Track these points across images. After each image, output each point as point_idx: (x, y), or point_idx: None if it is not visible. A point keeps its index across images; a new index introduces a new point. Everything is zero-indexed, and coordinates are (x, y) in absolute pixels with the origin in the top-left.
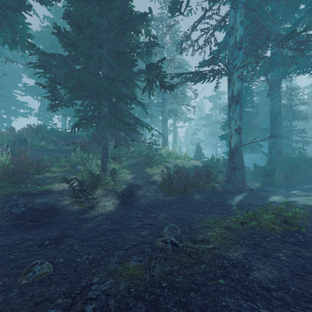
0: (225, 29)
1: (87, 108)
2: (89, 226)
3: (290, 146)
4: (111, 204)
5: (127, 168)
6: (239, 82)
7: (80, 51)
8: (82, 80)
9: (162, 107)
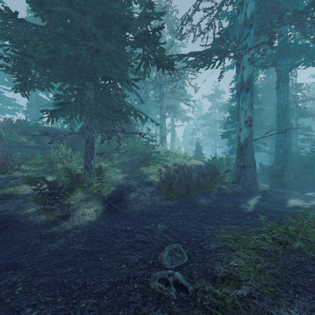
0: (228, 16)
1: (68, 94)
2: (54, 247)
3: (295, 145)
4: (93, 211)
5: (119, 167)
6: (250, 65)
7: (56, 17)
8: (53, 47)
9: (159, 102)
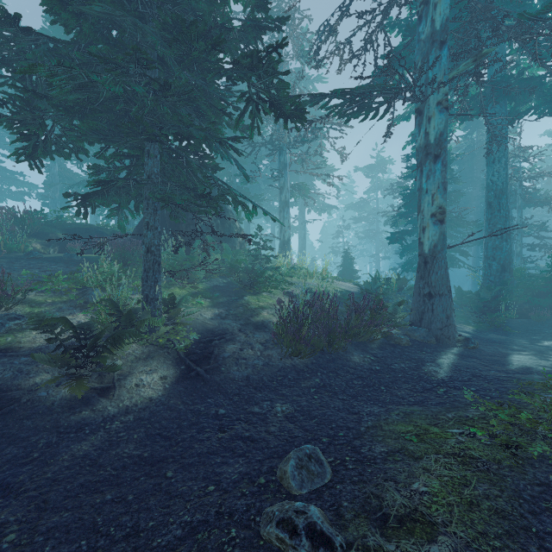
0: (401, 28)
1: (114, 165)
2: (82, 451)
3: (519, 255)
4: (158, 379)
5: (207, 296)
6: (441, 114)
7: (91, 26)
8: (85, 80)
9: (279, 180)
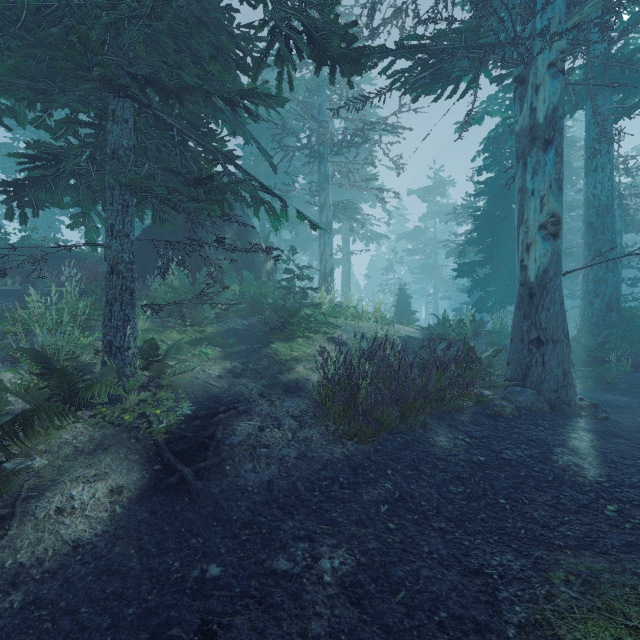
0: None
1: (69, 142)
2: None
3: None
4: (105, 495)
5: (217, 343)
6: (554, 81)
7: None
8: None
9: (318, 195)
